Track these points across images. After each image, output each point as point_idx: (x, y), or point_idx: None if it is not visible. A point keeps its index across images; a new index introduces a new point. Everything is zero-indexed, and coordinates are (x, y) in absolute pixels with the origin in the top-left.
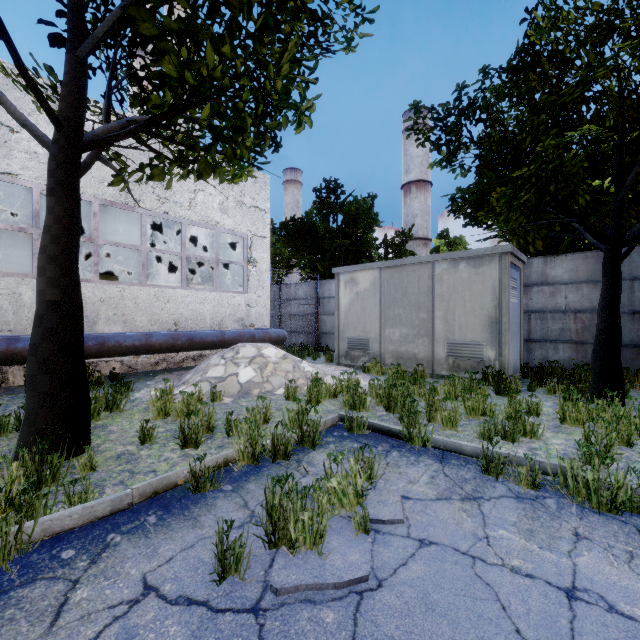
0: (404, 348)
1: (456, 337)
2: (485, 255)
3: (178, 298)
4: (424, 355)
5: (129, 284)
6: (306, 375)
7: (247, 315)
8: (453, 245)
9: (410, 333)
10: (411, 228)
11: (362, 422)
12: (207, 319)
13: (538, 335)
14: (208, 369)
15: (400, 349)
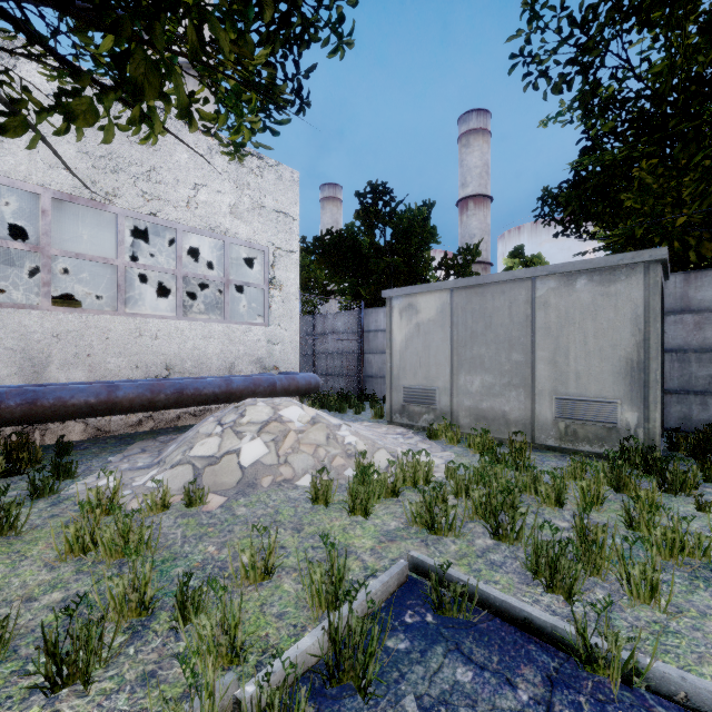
0: (488, 404)
1: (571, 390)
2: (620, 266)
3: (171, 332)
4: (519, 415)
5: (98, 312)
6: (346, 450)
7: (268, 354)
8: (530, 265)
9: (497, 382)
10: (478, 244)
11: (465, 595)
12: (213, 360)
13: (675, 384)
14: (195, 442)
15: (481, 405)
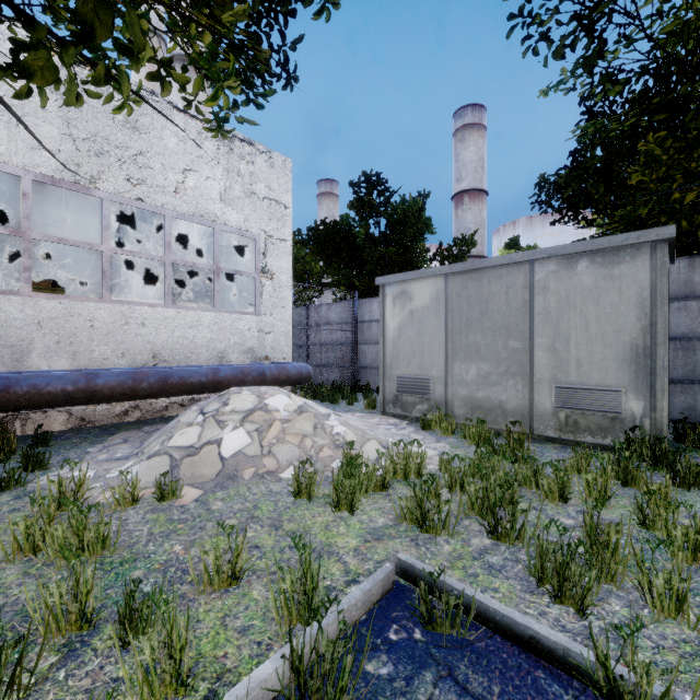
0: (484, 393)
1: (571, 378)
2: (624, 246)
3: (159, 320)
4: (516, 405)
5: (82, 299)
6: (334, 441)
7: (260, 344)
8: None
9: (493, 371)
10: (473, 234)
11: (460, 609)
12: (202, 349)
13: (679, 373)
14: (174, 432)
15: (477, 394)
